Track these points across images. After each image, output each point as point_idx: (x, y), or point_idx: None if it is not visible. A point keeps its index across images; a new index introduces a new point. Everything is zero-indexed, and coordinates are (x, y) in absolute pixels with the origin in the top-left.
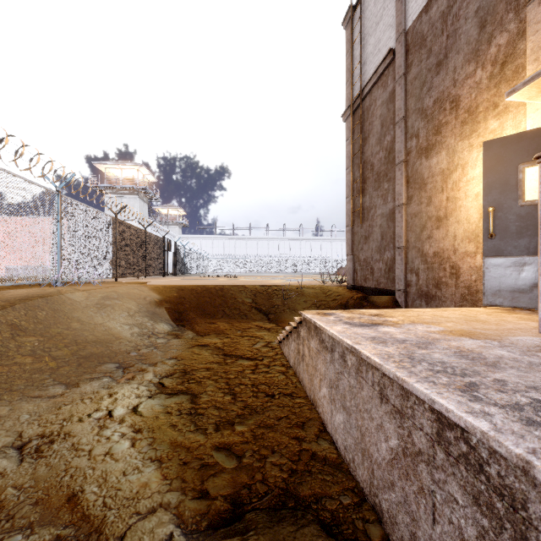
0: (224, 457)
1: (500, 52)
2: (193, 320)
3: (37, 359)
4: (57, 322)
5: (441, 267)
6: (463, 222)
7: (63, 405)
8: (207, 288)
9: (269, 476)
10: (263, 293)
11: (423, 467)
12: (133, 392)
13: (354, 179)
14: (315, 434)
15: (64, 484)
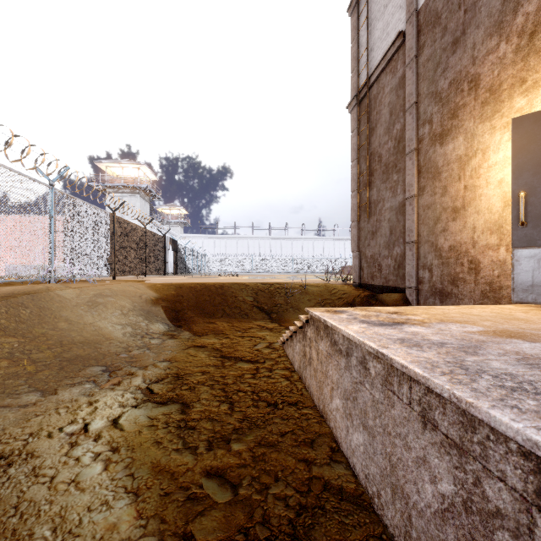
0: (216, 487)
1: (529, 21)
2: (190, 320)
3: (14, 362)
4: (43, 321)
5: (458, 262)
6: (484, 212)
7: (34, 416)
8: (206, 286)
9: (271, 515)
10: (265, 292)
11: (507, 537)
12: (116, 400)
13: (360, 172)
14: (327, 455)
15: (9, 527)
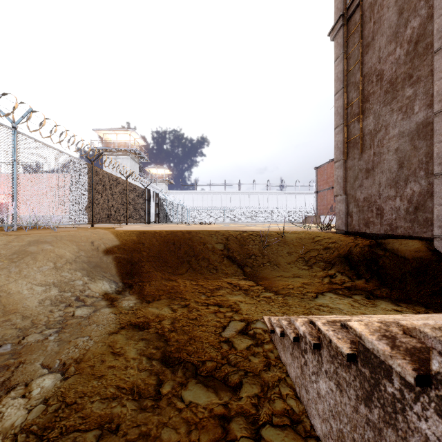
0: None
1: None
2: (146, 274)
3: None
4: None
5: None
6: None
7: None
8: (172, 234)
9: None
10: (237, 240)
11: None
12: None
13: (347, 103)
14: None
15: None
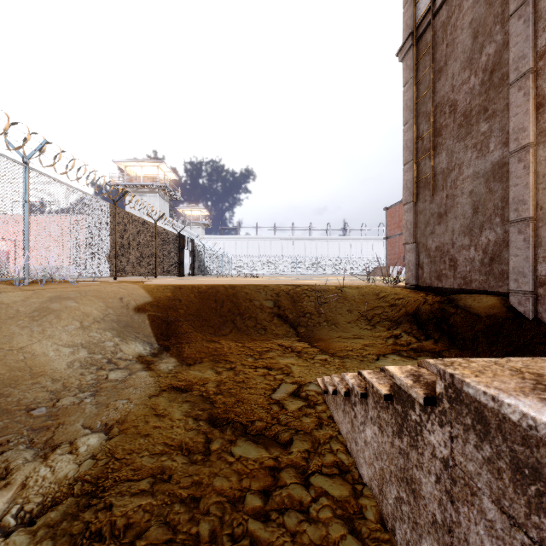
0: None
1: None
2: (185, 335)
3: None
4: None
5: None
6: None
7: None
8: (213, 289)
9: None
10: (289, 296)
11: None
12: None
13: (418, 136)
14: None
15: None
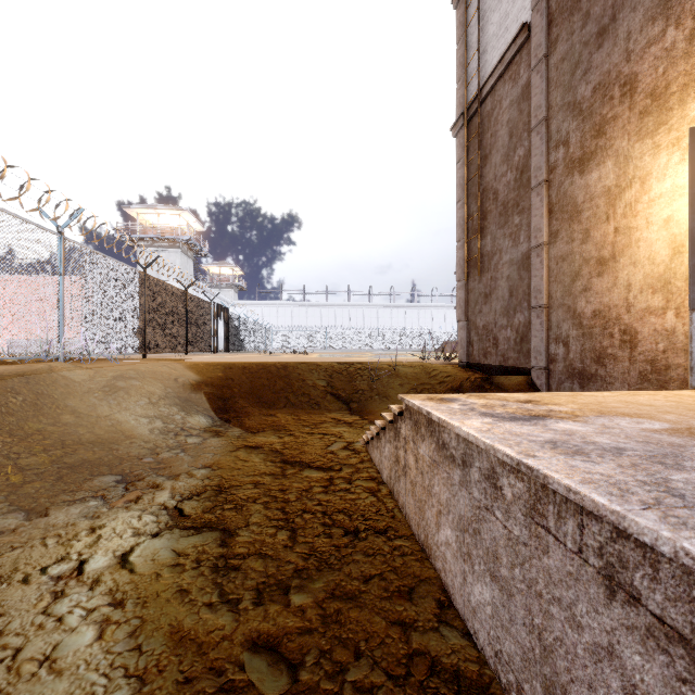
0: (264, 669)
1: None
2: (243, 411)
3: None
4: (40, 412)
5: (606, 332)
6: (643, 264)
7: (10, 549)
8: (265, 366)
9: None
10: (342, 374)
11: None
12: (130, 526)
13: (469, 215)
14: (433, 613)
15: None
